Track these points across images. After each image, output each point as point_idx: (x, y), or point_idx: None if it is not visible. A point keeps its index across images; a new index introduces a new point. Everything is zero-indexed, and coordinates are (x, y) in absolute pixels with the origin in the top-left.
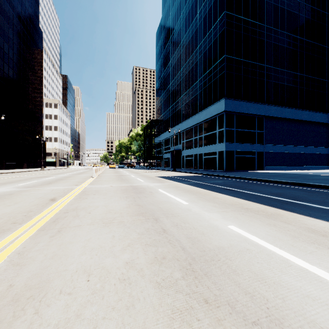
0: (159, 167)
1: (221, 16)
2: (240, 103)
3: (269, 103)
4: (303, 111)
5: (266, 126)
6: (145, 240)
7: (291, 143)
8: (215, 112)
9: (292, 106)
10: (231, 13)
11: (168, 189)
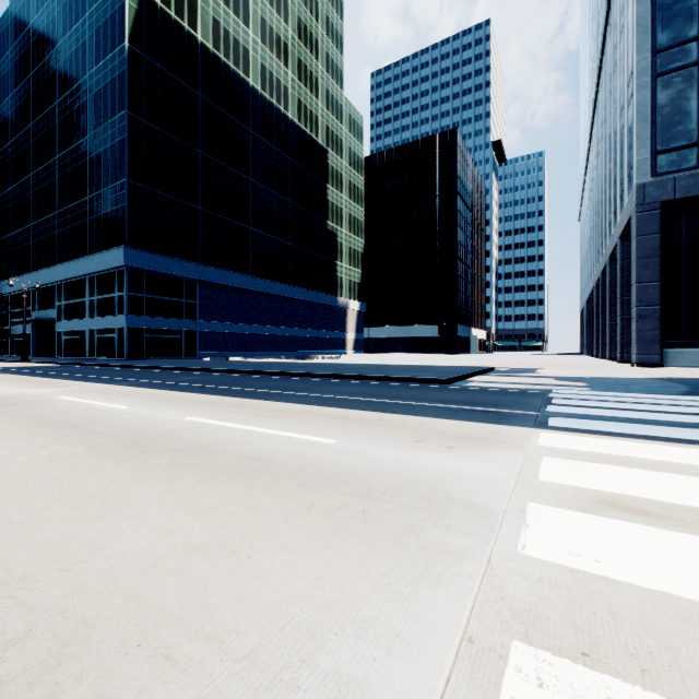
0: (2, 355)
1: (121, 113)
2: (155, 257)
3: (206, 263)
4: (256, 279)
5: (200, 295)
6: None
7: (240, 321)
8: (112, 264)
9: (242, 270)
10: (138, 116)
11: None
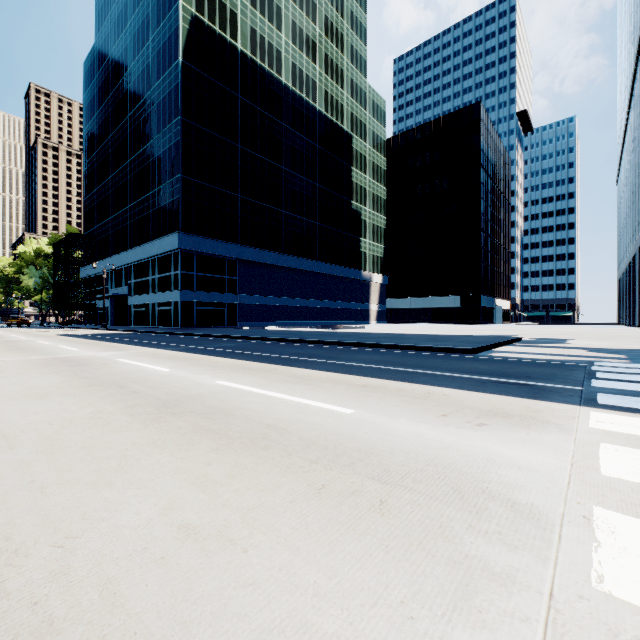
0: (90, 324)
1: (176, 119)
2: (203, 240)
3: (245, 243)
4: (288, 256)
5: (240, 272)
6: (4, 348)
7: (274, 294)
8: (169, 247)
9: (276, 249)
10: (189, 120)
11: (49, 340)
